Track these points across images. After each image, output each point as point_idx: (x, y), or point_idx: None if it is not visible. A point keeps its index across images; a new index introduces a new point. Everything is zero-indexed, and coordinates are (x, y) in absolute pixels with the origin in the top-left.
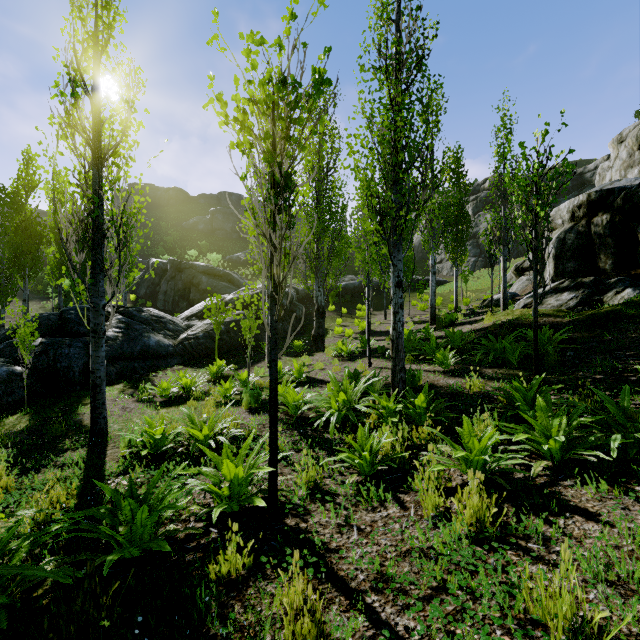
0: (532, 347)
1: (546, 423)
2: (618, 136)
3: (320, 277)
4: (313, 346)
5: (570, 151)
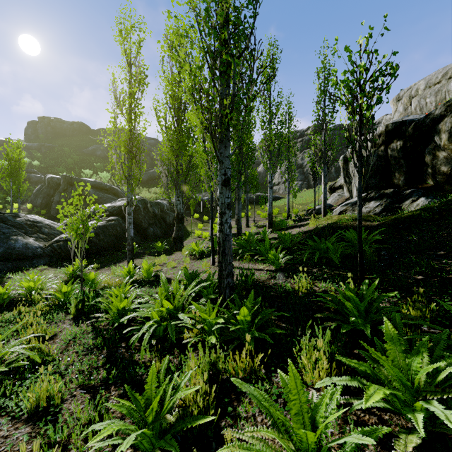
0: (350, 247)
1: (401, 361)
2: (397, 96)
3: (179, 189)
4: (173, 246)
5: (393, 53)
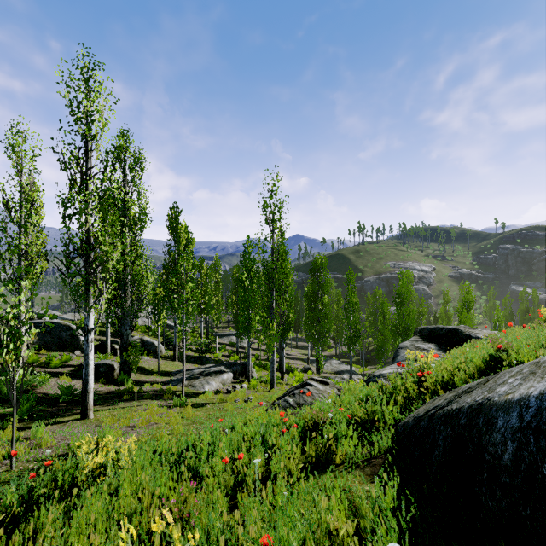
0: None
1: None
2: None
3: None
4: None
5: None
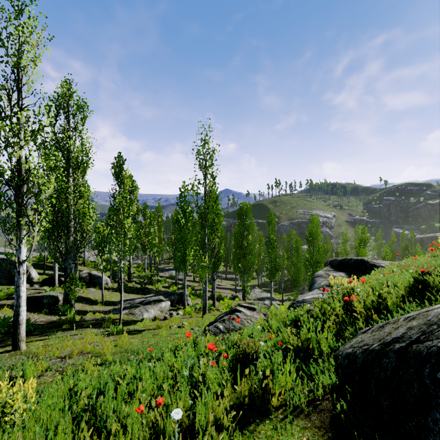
0: None
1: None
2: None
3: None
4: None
5: None
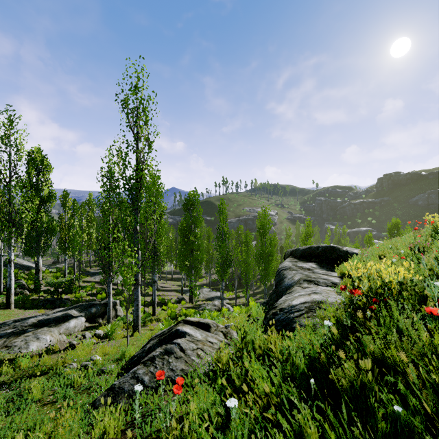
0: None
1: None
2: None
3: None
4: None
5: None
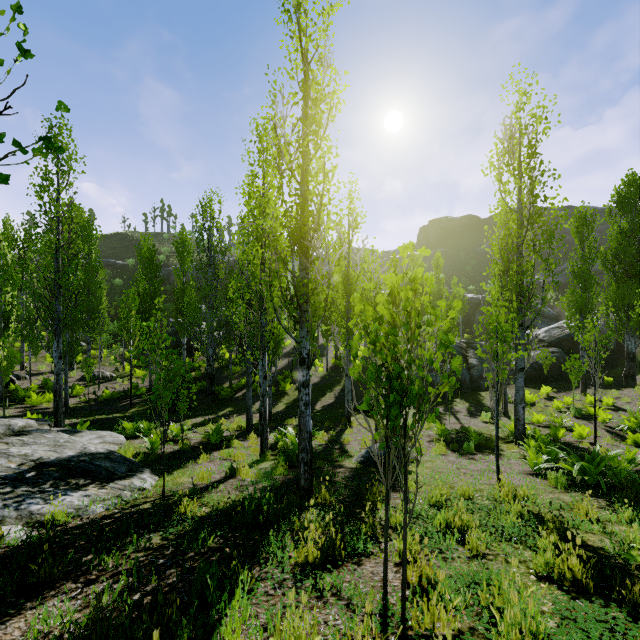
0: None
1: None
2: None
3: (630, 330)
4: (623, 382)
5: None
